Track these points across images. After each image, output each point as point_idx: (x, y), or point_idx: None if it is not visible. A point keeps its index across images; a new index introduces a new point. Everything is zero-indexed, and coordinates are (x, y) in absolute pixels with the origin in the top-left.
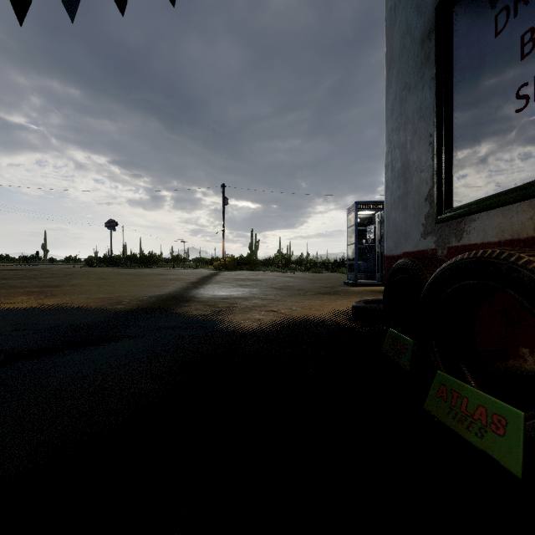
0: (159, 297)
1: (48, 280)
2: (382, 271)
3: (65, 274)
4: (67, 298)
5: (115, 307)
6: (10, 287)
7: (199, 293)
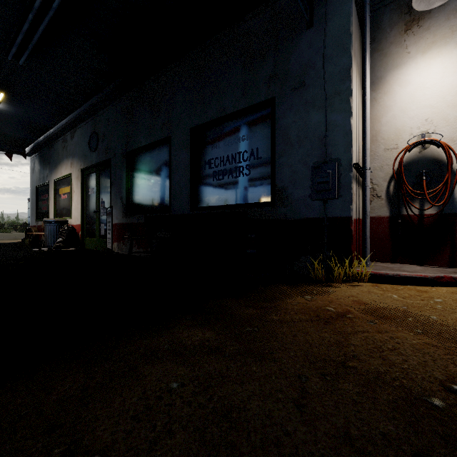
0: None
1: None
2: None
3: None
4: None
5: None
6: None
7: None
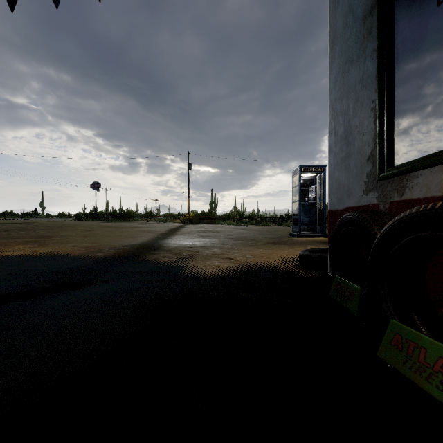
0: (133, 246)
1: (43, 232)
2: (322, 224)
3: (57, 227)
4: (56, 247)
5: (96, 254)
6: (11, 237)
7: (167, 243)
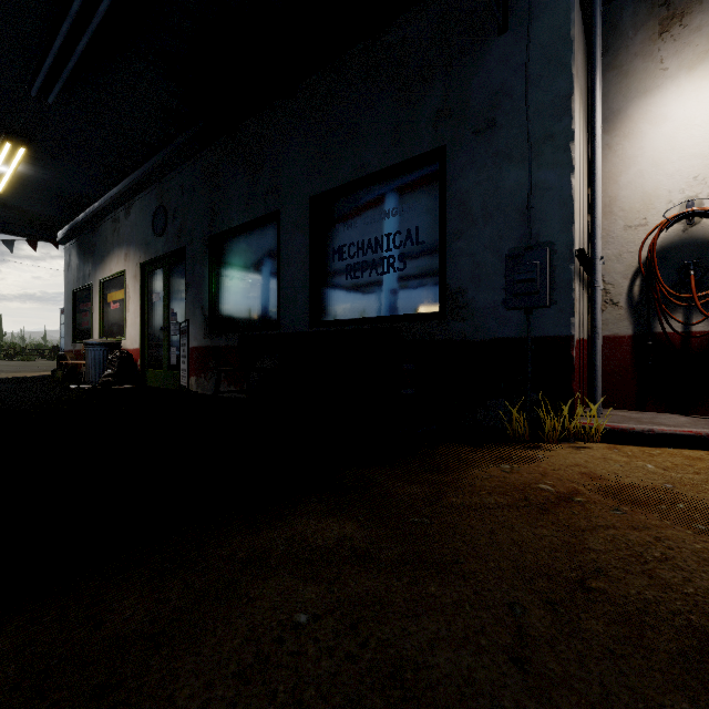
0: None
1: None
2: None
3: None
4: None
5: None
6: None
7: None
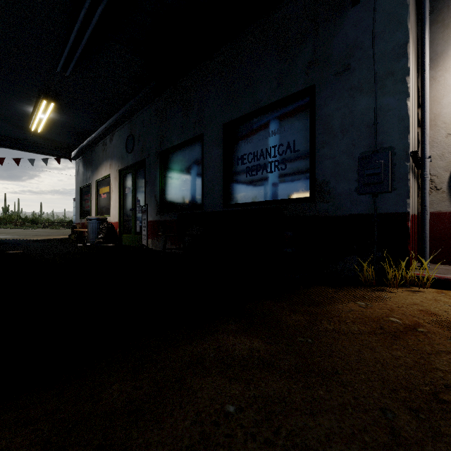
0: None
1: None
2: None
3: None
4: None
5: None
6: None
7: None
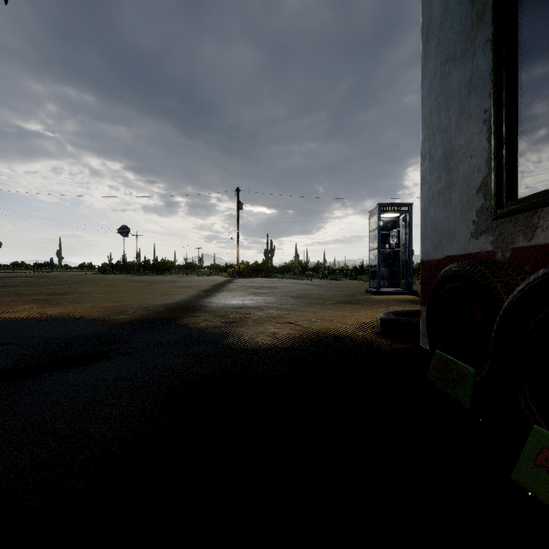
0: (167, 306)
1: (57, 287)
2: (407, 278)
3: (75, 281)
4: (70, 307)
5: (119, 317)
6: (17, 294)
7: (210, 302)
